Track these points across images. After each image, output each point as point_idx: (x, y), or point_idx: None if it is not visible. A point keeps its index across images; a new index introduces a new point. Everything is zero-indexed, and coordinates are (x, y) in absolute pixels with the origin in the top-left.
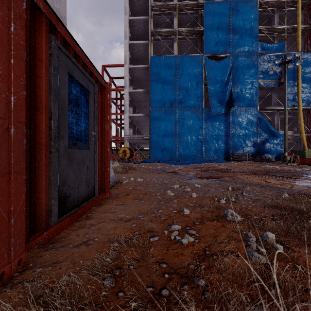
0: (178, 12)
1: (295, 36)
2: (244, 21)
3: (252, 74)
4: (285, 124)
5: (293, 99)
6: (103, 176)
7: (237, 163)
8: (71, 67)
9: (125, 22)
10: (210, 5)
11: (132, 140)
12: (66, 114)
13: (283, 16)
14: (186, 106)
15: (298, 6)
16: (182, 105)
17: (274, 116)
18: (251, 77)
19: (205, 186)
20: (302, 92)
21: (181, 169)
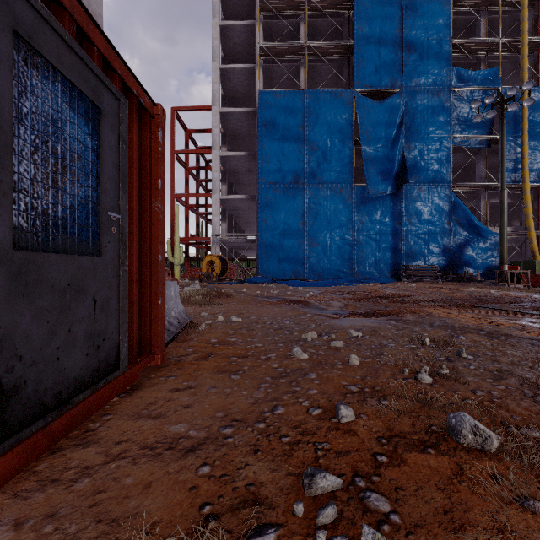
0: (308, 14)
1: (516, 59)
2: (427, 29)
3: (441, 124)
4: (502, 213)
5: (514, 169)
6: (147, 318)
7: (416, 284)
8: (29, 20)
9: (213, 30)
10: (365, 0)
11: (226, 242)
12: (4, 150)
13: (494, 22)
14: (323, 182)
15: (523, 3)
16: (315, 179)
17: (480, 201)
18: (439, 129)
19: (372, 335)
20: (530, 156)
21: (315, 295)
